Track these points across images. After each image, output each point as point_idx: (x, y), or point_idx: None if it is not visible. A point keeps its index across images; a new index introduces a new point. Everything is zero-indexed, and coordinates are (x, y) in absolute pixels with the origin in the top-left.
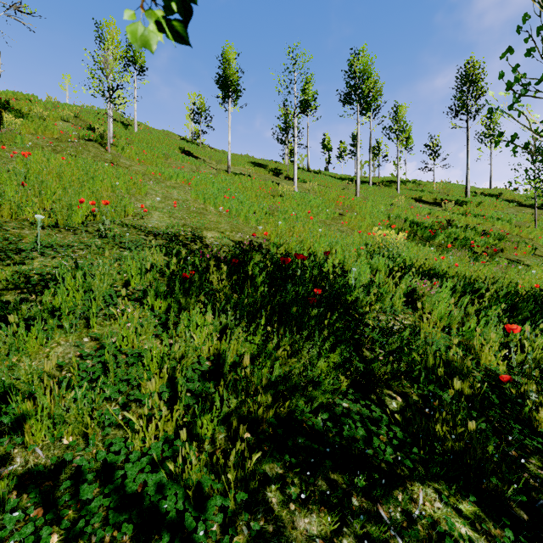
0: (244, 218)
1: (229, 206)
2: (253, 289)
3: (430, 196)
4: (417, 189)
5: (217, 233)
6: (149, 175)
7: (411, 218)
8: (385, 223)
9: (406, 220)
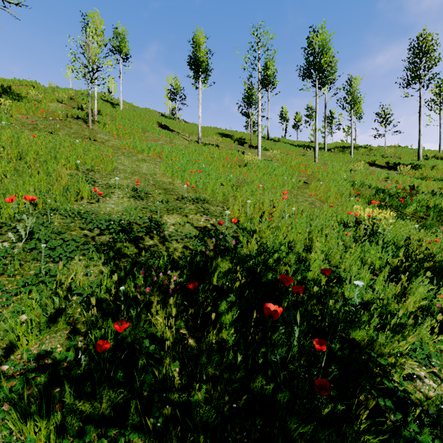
0: (211, 192)
1: (196, 180)
2: (218, 329)
3: (383, 160)
4: (370, 154)
5: (179, 217)
6: (123, 149)
7: (374, 185)
8: (355, 194)
9: (371, 187)
